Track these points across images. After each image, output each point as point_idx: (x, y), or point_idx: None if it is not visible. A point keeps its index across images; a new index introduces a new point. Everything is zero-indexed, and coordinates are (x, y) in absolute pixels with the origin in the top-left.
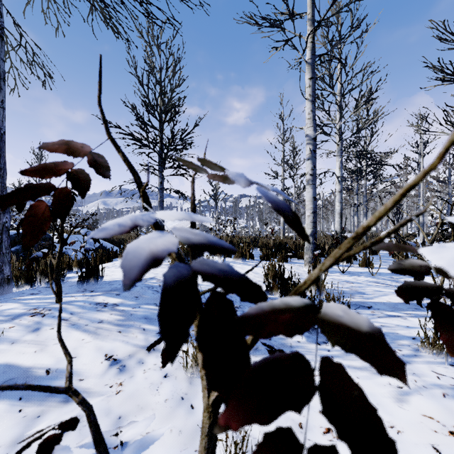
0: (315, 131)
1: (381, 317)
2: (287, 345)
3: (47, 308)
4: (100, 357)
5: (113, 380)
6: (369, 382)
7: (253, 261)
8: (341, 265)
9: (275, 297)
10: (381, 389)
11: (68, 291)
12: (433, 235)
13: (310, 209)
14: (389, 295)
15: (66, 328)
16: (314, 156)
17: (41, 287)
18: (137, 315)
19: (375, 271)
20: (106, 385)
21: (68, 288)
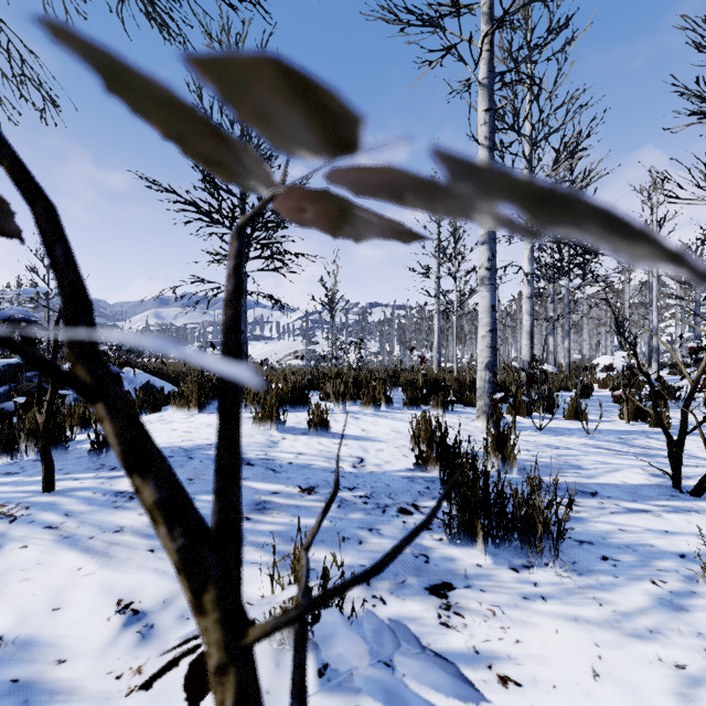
0: None
1: (617, 513)
2: (459, 574)
3: (23, 505)
4: (107, 608)
5: (124, 661)
6: (621, 656)
7: (392, 410)
8: (535, 417)
9: (432, 476)
10: (646, 671)
11: (71, 469)
12: (699, 370)
13: (486, 326)
14: (622, 470)
15: (51, 546)
16: (493, 238)
17: (27, 460)
18: None
19: (591, 426)
20: (108, 674)
21: (73, 462)
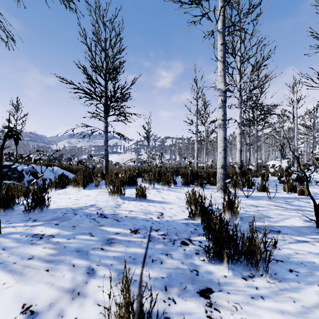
0: (225, 85)
1: (292, 243)
2: (215, 282)
3: None
4: (15, 310)
5: None
6: None
7: (176, 187)
8: (244, 190)
9: (197, 222)
10: None
11: (13, 220)
12: None
13: (221, 147)
14: (290, 218)
15: None
16: (225, 105)
17: None
18: (70, 247)
19: (271, 195)
20: None
21: (15, 216)
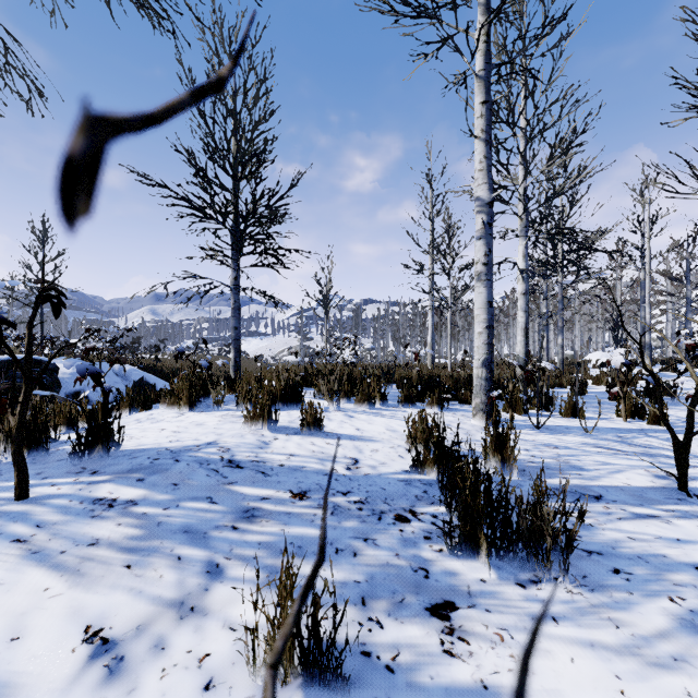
0: (491, 191)
1: (624, 519)
2: (462, 591)
3: None
4: (72, 636)
5: None
6: (646, 690)
7: (387, 408)
8: (531, 414)
9: (429, 479)
10: None
11: (50, 473)
12: None
13: (482, 322)
14: (624, 471)
15: (17, 562)
16: (490, 233)
17: (5, 463)
18: (170, 524)
19: (589, 424)
20: None
21: (53, 465)
